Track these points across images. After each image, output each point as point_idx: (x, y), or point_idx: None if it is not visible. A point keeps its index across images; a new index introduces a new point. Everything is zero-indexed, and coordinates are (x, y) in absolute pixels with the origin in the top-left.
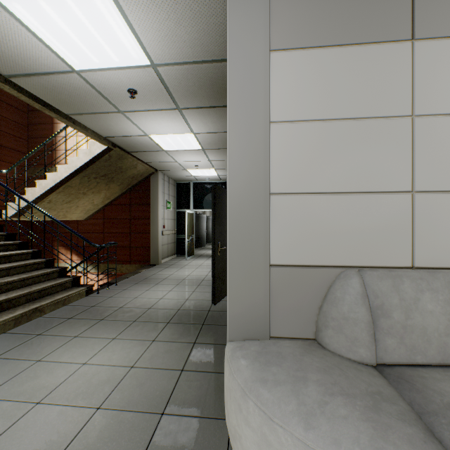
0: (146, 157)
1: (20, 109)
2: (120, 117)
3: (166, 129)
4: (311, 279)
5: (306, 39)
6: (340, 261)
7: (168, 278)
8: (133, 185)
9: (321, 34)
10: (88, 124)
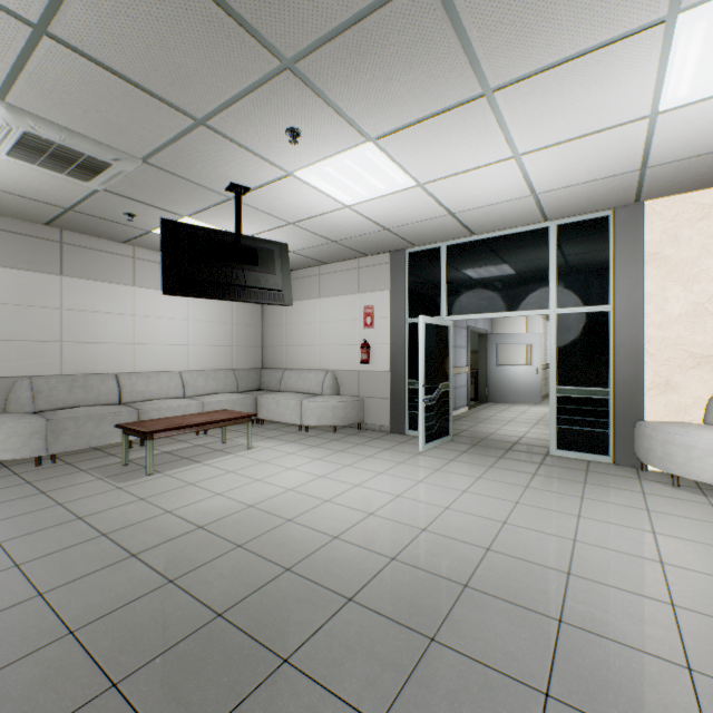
0: None
1: None
2: None
3: None
4: (3, 384)
5: None
6: (22, 374)
7: None
8: None
9: (10, 261)
10: None
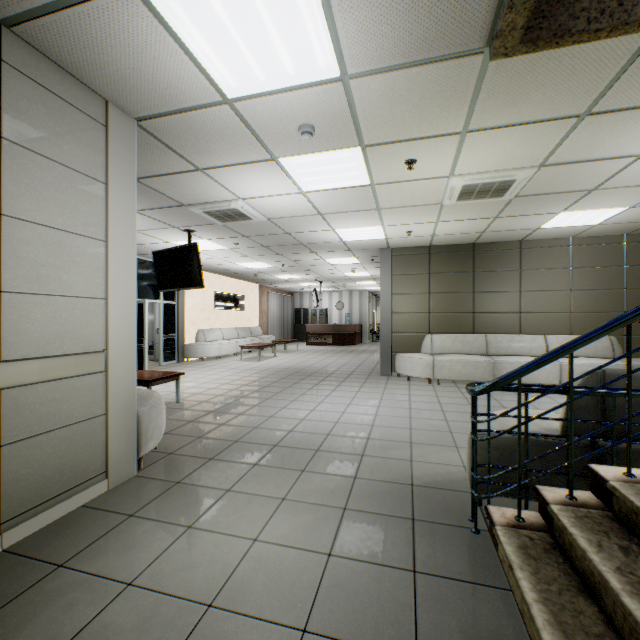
0: None
1: None
2: None
3: None
4: None
5: None
6: None
7: None
8: None
9: None
10: None
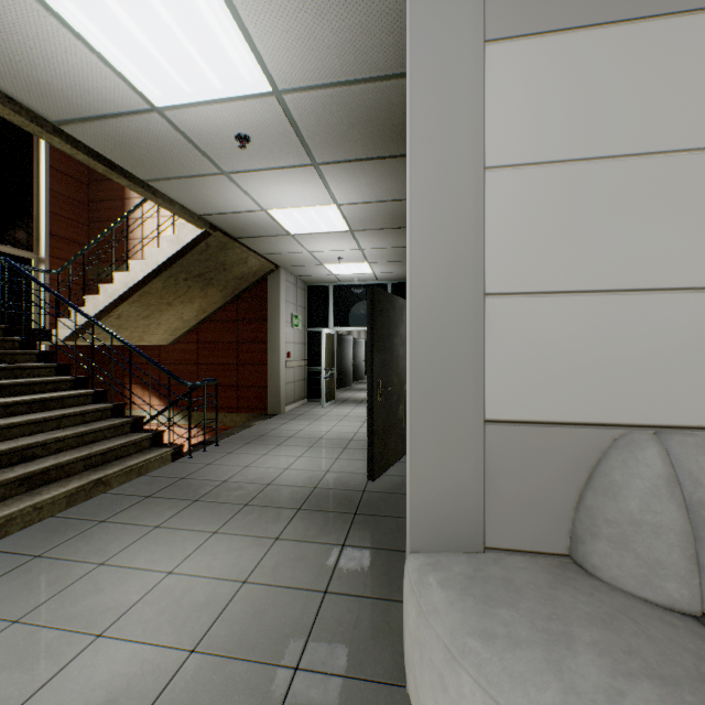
0: (262, 245)
1: (77, 179)
2: (223, 181)
3: (294, 199)
4: (560, 447)
5: (550, 16)
6: (616, 416)
7: (296, 436)
8: (241, 291)
9: (580, 5)
10: (176, 196)
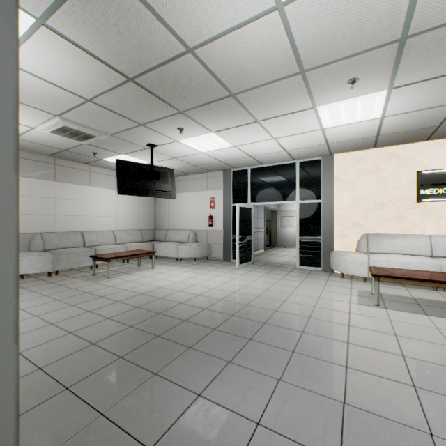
0: None
1: None
2: None
3: None
4: (28, 236)
5: (26, 175)
6: (36, 232)
7: None
8: None
9: (31, 175)
10: None
